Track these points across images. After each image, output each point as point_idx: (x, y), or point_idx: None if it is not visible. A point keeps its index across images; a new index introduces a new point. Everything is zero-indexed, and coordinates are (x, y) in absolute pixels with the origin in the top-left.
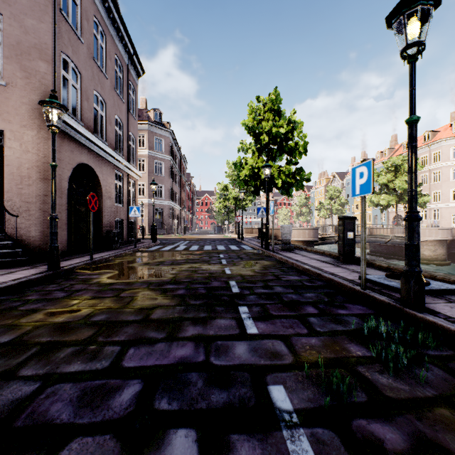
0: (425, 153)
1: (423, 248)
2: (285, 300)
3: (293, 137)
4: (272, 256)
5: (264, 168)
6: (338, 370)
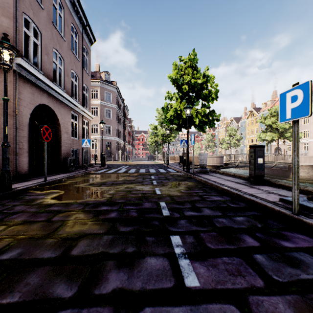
0: None
1: (299, 171)
2: (217, 226)
3: (207, 86)
4: (193, 177)
5: (186, 108)
6: None
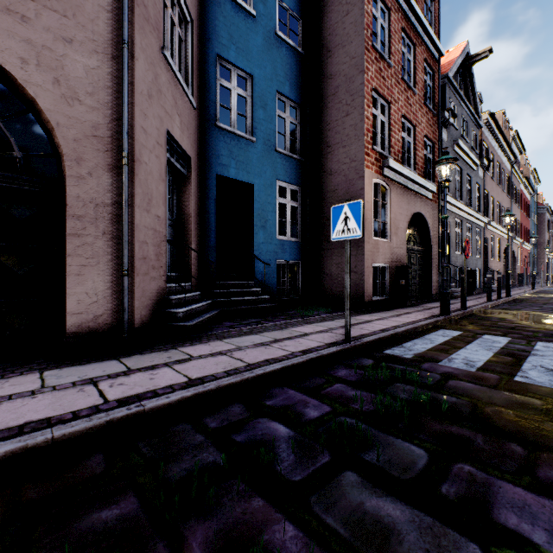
0: None
1: None
2: None
3: None
4: None
5: None
6: None
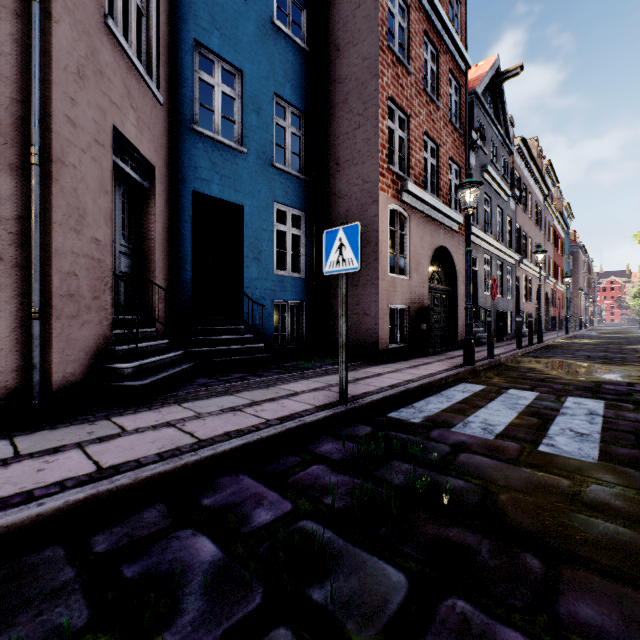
0: None
1: None
2: None
3: None
4: None
5: None
6: None
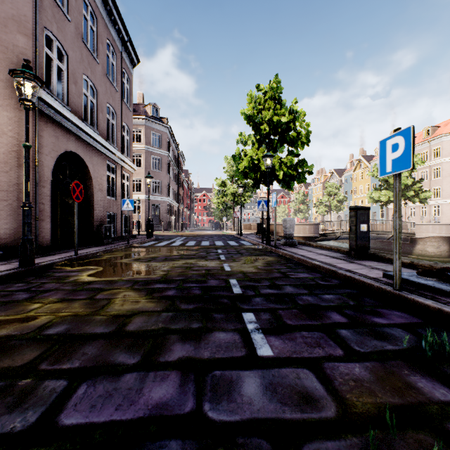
0: (425, 148)
1: (426, 244)
2: (300, 303)
3: (295, 127)
4: (274, 251)
5: (265, 157)
6: (421, 435)
